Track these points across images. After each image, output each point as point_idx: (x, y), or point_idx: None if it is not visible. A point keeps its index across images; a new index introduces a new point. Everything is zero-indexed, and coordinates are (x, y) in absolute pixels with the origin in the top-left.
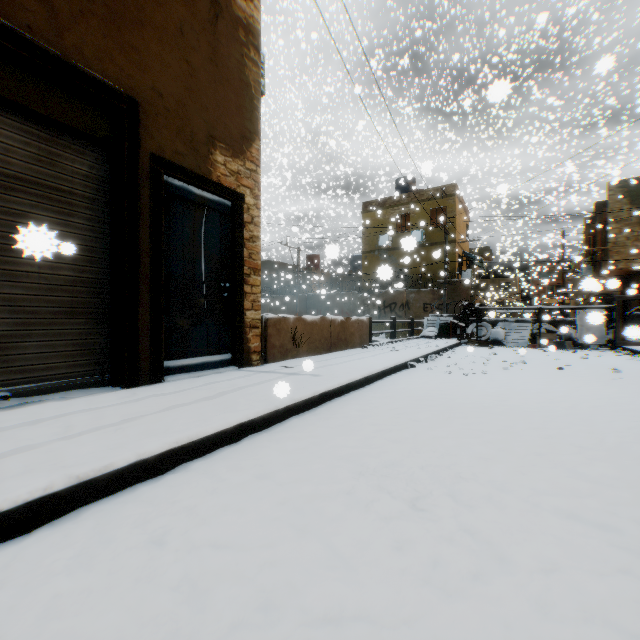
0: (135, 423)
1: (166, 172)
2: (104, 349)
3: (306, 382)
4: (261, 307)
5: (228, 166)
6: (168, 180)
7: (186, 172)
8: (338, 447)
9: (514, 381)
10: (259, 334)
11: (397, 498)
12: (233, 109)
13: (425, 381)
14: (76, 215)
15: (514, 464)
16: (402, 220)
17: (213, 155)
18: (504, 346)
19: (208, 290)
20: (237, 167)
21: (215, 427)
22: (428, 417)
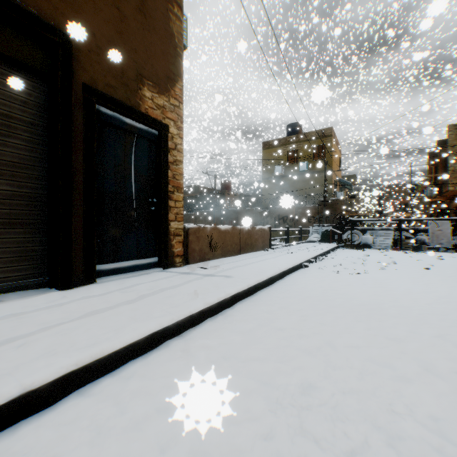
0: (45, 335)
1: (99, 102)
2: (42, 255)
3: (219, 284)
4: (188, 219)
5: (155, 101)
6: (101, 109)
7: (117, 103)
8: (250, 360)
9: (394, 280)
10: (181, 241)
11: (327, 451)
12: (159, 54)
13: (319, 280)
14: (14, 136)
15: (443, 388)
16: (292, 155)
17: (141, 91)
18: (372, 249)
19: (138, 204)
20: (163, 102)
21: (124, 340)
22: (332, 320)
